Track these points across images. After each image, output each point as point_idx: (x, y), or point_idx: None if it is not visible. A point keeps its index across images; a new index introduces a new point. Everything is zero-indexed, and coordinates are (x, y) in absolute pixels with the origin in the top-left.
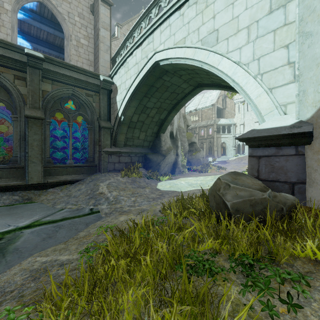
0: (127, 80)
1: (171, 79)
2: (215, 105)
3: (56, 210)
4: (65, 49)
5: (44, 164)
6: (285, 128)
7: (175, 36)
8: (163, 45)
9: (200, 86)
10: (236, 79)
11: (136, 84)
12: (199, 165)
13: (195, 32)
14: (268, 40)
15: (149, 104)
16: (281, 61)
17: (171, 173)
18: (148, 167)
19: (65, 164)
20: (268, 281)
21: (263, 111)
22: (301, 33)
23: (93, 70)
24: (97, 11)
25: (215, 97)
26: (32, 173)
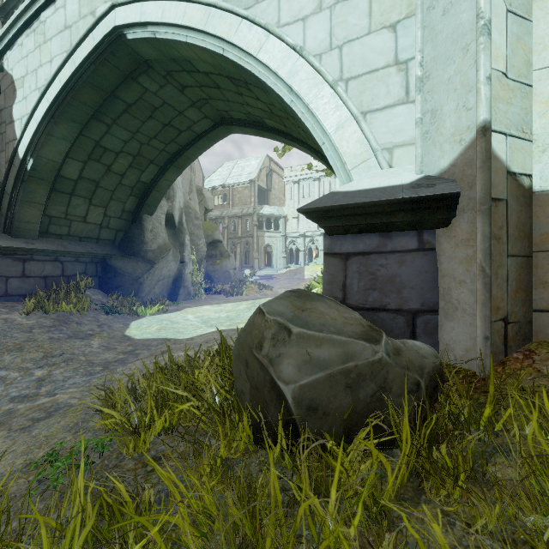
0: (42, 67)
1: (161, 90)
2: (256, 182)
3: None
4: None
5: None
6: (401, 188)
7: None
8: None
9: (226, 122)
10: (297, 86)
11: (66, 78)
12: (228, 282)
13: None
14: (358, 10)
15: (110, 142)
16: (384, 56)
17: (169, 298)
18: (111, 286)
19: None
20: None
21: (349, 159)
22: None
23: None
24: None
25: (256, 168)
26: None
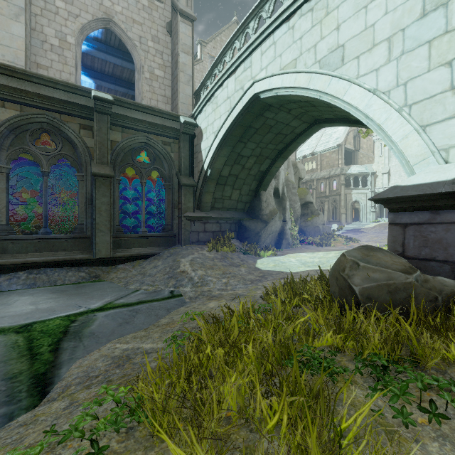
0: (216, 121)
1: (276, 116)
2: (343, 145)
3: (130, 291)
4: (136, 85)
5: (113, 234)
6: (444, 183)
7: (282, 58)
8: (265, 71)
9: (319, 122)
10: (371, 114)
11: (228, 125)
12: (317, 235)
13: (311, 50)
14: (419, 56)
15: (245, 152)
16: (440, 85)
17: (275, 246)
18: (243, 238)
19: (138, 234)
20: (405, 386)
21: (412, 158)
22: None
23: (171, 109)
24: (175, 30)
25: (343, 133)
26: (100, 244)
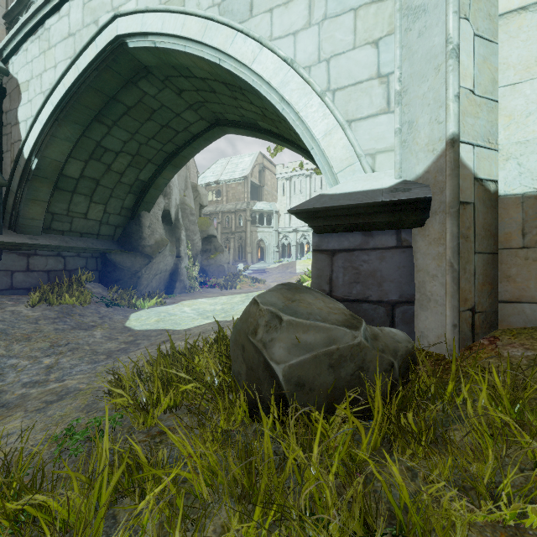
0: (47, 72)
1: (159, 94)
2: (249, 178)
3: None
4: None
5: None
6: (381, 192)
7: None
8: (136, 1)
9: (221, 124)
10: (288, 95)
11: (70, 82)
12: (222, 276)
13: None
14: (344, 26)
15: (111, 142)
16: (367, 69)
17: (166, 291)
18: (110, 280)
19: None
20: None
21: (336, 163)
22: (406, 10)
23: None
24: None
25: (249, 165)
26: None
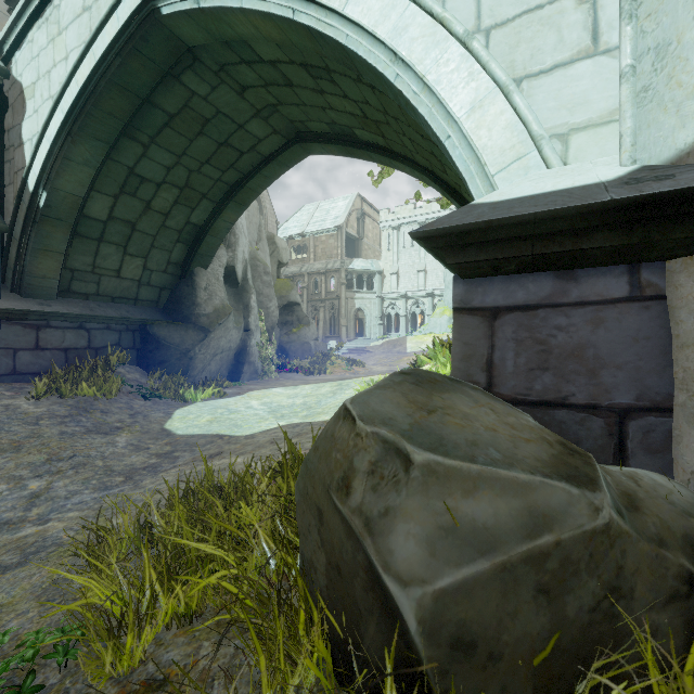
0: (56, 67)
1: (213, 94)
2: (344, 228)
3: None
4: None
5: None
6: (602, 186)
7: None
8: None
9: (303, 139)
10: (406, 49)
11: (84, 77)
12: (308, 356)
13: None
14: None
15: (149, 169)
16: None
17: (230, 378)
18: (152, 362)
19: None
20: None
21: (492, 157)
22: None
23: None
24: None
25: (344, 211)
26: None
